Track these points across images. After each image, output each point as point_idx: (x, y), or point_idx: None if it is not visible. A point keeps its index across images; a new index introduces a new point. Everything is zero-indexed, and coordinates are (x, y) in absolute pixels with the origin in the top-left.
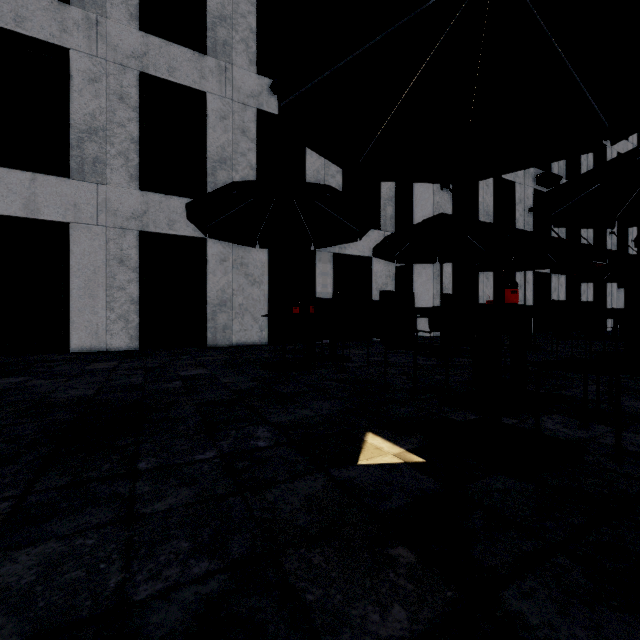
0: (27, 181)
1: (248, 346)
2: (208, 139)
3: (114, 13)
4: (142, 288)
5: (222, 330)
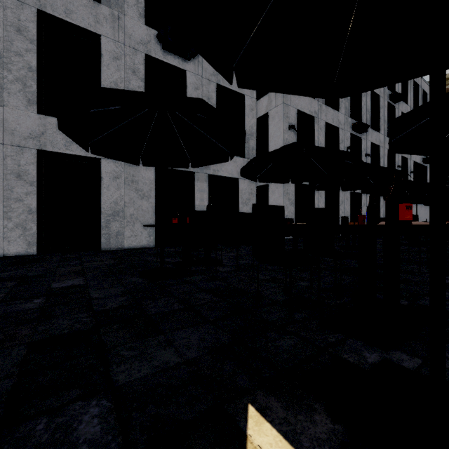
0: None
1: (138, 249)
2: (102, 75)
3: None
4: (41, 200)
5: (115, 236)
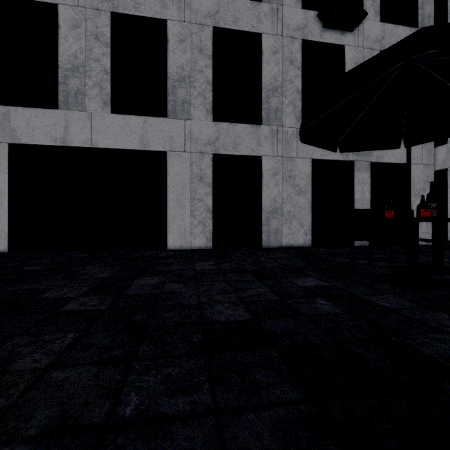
0: (141, 123)
1: (297, 248)
2: (263, 72)
3: None
4: (213, 200)
5: (274, 233)
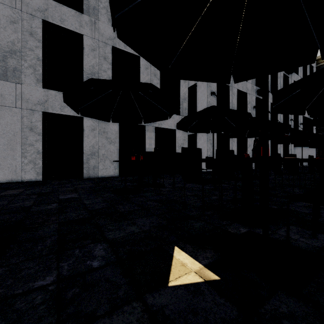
0: None
1: (107, 177)
2: (84, 61)
3: None
4: (44, 145)
5: (92, 169)
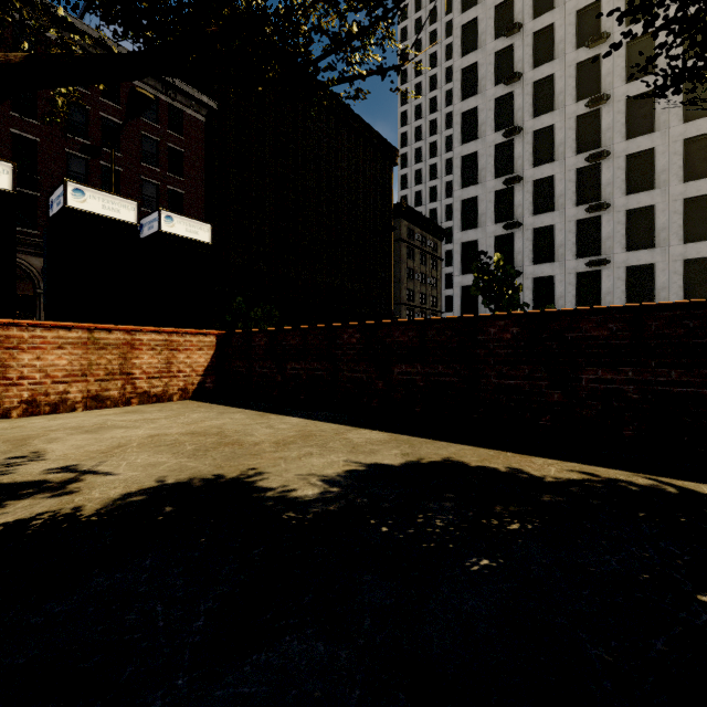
0: None
1: None
2: None
3: (671, 243)
4: None
5: None
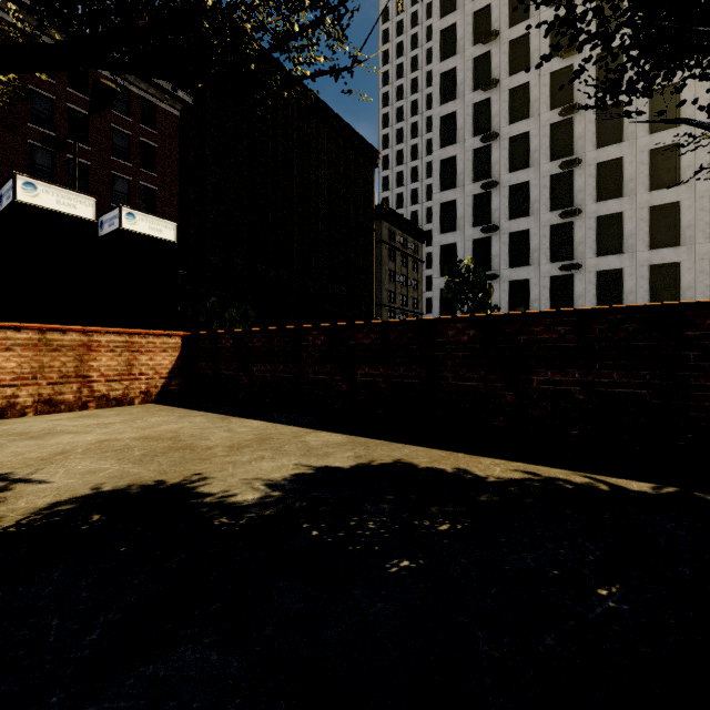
0: None
1: None
2: (681, 281)
3: (638, 249)
4: None
5: None
